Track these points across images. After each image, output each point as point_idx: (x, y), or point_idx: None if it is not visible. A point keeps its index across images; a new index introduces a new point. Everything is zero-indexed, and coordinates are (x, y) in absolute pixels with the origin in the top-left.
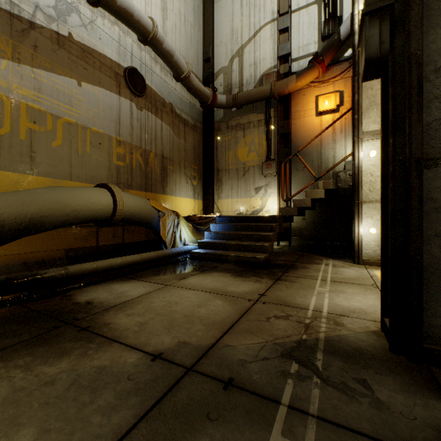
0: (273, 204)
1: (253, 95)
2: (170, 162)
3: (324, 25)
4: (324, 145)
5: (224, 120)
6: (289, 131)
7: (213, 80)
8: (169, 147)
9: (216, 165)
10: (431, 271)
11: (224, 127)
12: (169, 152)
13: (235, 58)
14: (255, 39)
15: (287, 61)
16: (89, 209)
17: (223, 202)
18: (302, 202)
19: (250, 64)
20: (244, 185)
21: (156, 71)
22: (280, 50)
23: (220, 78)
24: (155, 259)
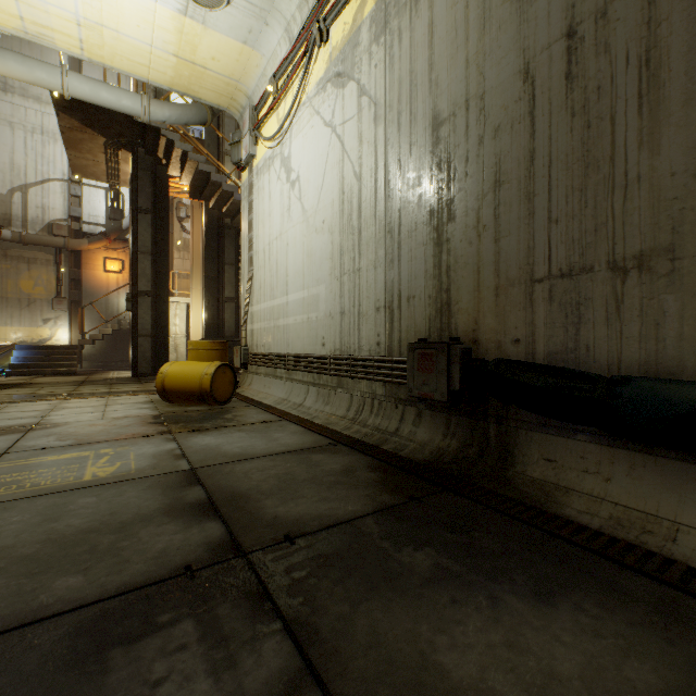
0: (65, 334)
1: (46, 242)
2: None
3: (112, 211)
4: (112, 295)
5: (1, 247)
6: (82, 279)
7: None
8: None
9: None
10: (140, 358)
11: (2, 254)
12: None
13: (17, 192)
14: (45, 187)
15: (79, 221)
16: None
17: None
18: (97, 336)
19: (38, 206)
20: (30, 315)
21: None
22: (73, 211)
23: None
24: None
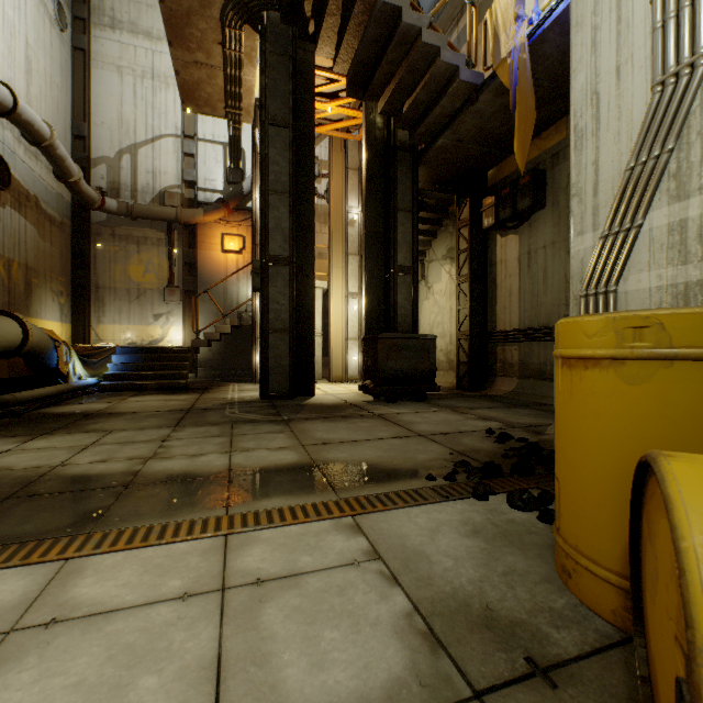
0: (178, 334)
1: (156, 213)
2: (35, 274)
3: (230, 172)
4: (230, 282)
5: (108, 225)
6: (196, 261)
7: (90, 167)
8: (35, 253)
9: (95, 279)
10: (272, 369)
11: (109, 233)
12: (35, 261)
13: (126, 154)
14: (155, 145)
15: (194, 188)
16: (7, 340)
17: (107, 328)
18: (213, 335)
19: (148, 170)
20: (139, 309)
21: (20, 154)
22: (186, 174)
23: (101, 169)
24: (67, 392)
